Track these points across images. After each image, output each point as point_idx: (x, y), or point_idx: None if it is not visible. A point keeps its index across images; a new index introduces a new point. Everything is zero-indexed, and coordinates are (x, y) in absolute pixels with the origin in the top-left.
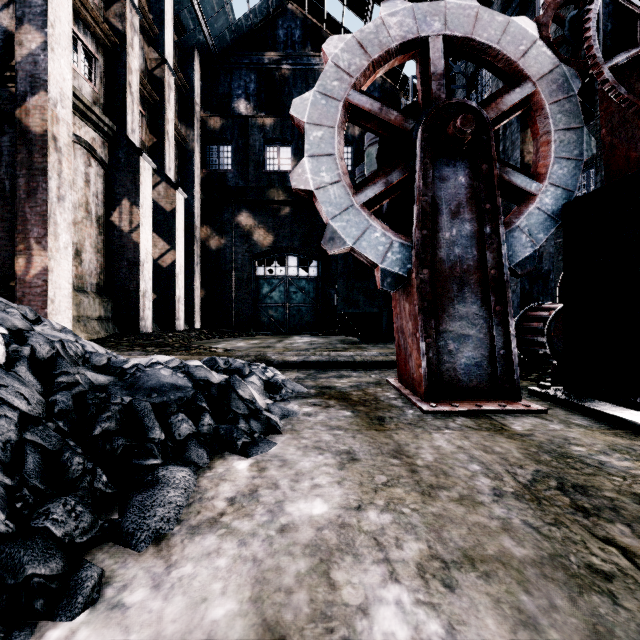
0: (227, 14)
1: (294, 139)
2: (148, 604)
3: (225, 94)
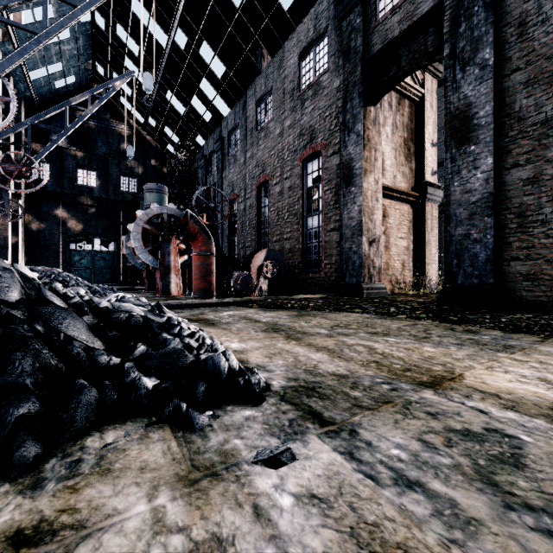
0: (50, 86)
1: (98, 168)
2: None
3: (44, 129)
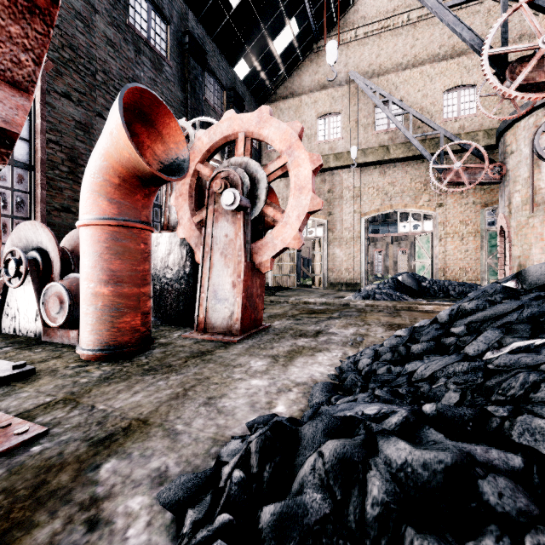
0: None
1: None
2: (313, 372)
3: None
